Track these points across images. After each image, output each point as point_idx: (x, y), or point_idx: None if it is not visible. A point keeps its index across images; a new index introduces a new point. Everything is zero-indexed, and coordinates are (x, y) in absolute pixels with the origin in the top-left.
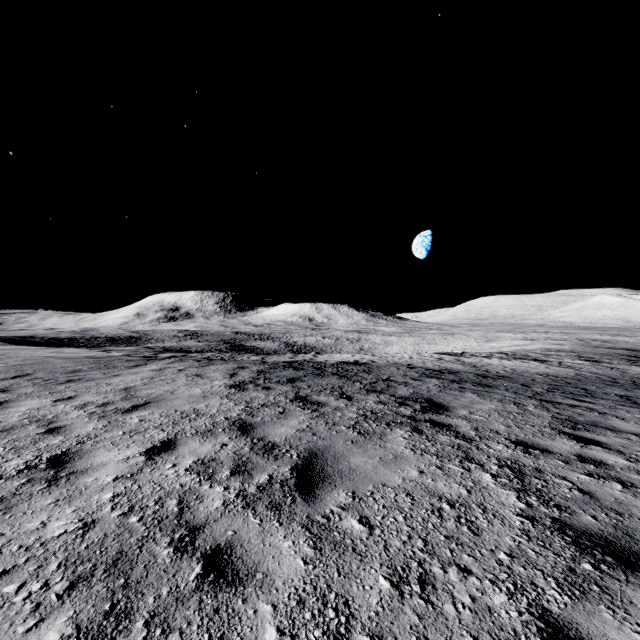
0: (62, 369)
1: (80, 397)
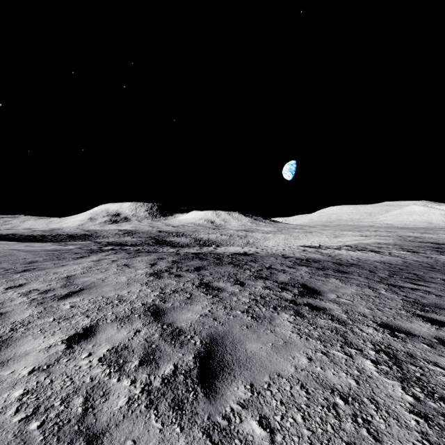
0: (22, 260)
1: (28, 285)
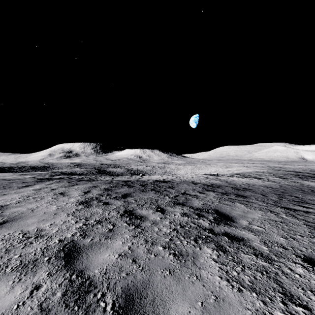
0: None
1: None
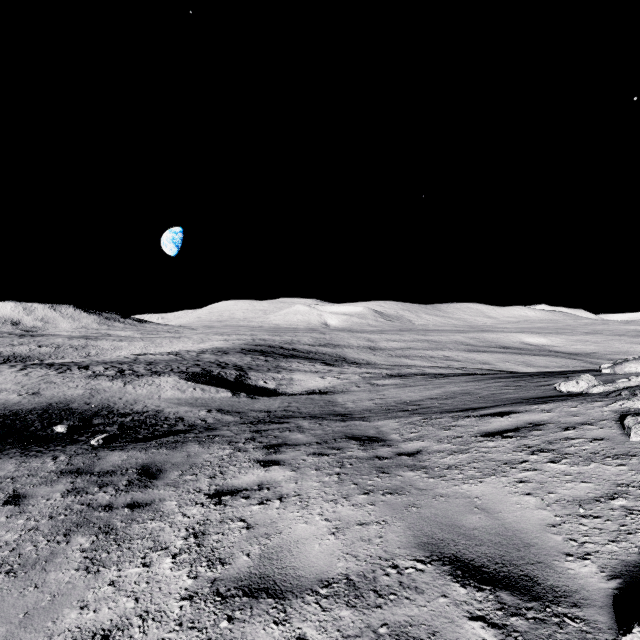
0: None
1: None
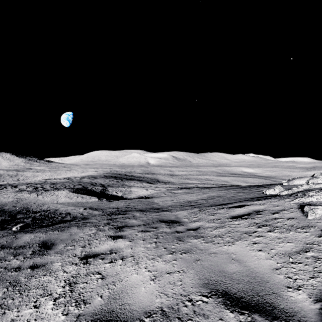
0: None
1: None
